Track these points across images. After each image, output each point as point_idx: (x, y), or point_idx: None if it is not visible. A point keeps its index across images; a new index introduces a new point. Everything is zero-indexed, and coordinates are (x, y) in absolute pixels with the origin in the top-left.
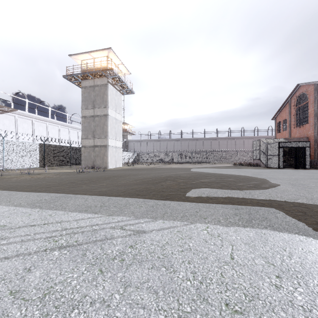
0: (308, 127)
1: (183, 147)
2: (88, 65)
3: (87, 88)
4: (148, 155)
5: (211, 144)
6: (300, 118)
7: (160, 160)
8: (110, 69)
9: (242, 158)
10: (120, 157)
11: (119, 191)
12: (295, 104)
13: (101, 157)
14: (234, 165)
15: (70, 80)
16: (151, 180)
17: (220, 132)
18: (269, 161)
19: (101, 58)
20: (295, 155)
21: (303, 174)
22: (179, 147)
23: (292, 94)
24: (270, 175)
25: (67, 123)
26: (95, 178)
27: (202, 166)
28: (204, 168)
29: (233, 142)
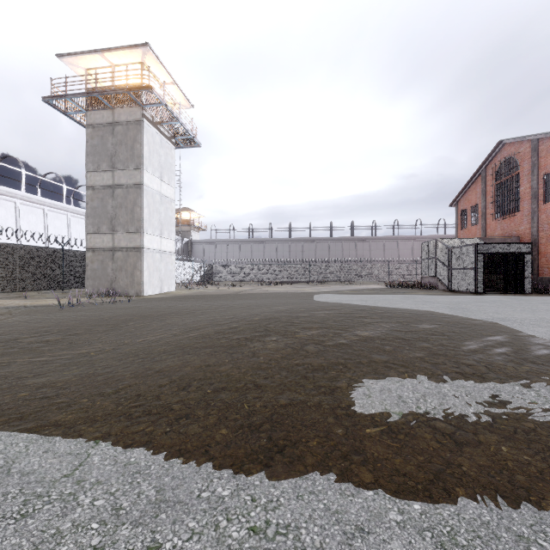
0: (519, 218)
1: (294, 254)
2: (98, 78)
3: (98, 127)
4: (229, 268)
5: (343, 249)
6: (505, 202)
7: (251, 277)
8: (145, 88)
9: (396, 274)
10: (172, 271)
11: (108, 387)
12: (494, 176)
13: (128, 271)
14: (388, 286)
15: (60, 109)
16: (226, 331)
17: (358, 229)
18: (456, 280)
19: (128, 67)
20: (506, 268)
21: (549, 308)
22: (286, 254)
23: (489, 159)
24: (490, 312)
25: (63, 204)
26: (91, 322)
27: (331, 289)
28: (337, 293)
29: (381, 245)
